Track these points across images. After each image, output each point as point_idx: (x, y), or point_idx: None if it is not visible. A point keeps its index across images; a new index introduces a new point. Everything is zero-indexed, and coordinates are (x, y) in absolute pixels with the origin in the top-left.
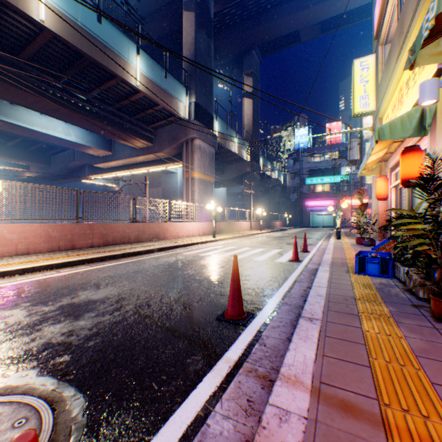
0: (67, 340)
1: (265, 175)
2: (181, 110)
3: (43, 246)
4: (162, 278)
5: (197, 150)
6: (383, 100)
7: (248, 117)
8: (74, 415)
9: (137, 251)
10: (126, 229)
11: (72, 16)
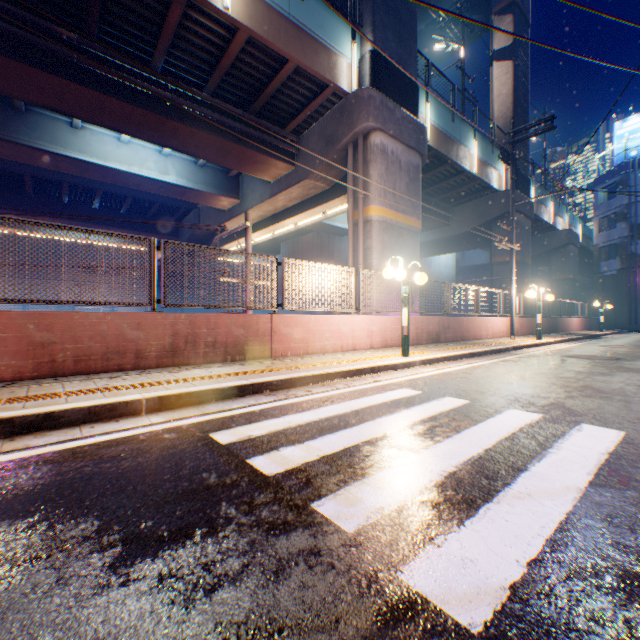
0: None
1: (540, 223)
2: (339, 73)
3: None
4: None
5: (375, 156)
6: None
7: (501, 99)
8: None
9: (32, 416)
10: (128, 330)
11: None
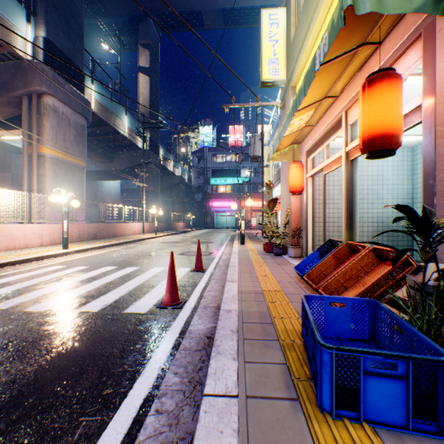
0: None
1: (168, 170)
2: (15, 41)
3: None
4: None
5: (49, 112)
6: (302, 51)
7: (144, 96)
8: None
9: None
10: None
11: None
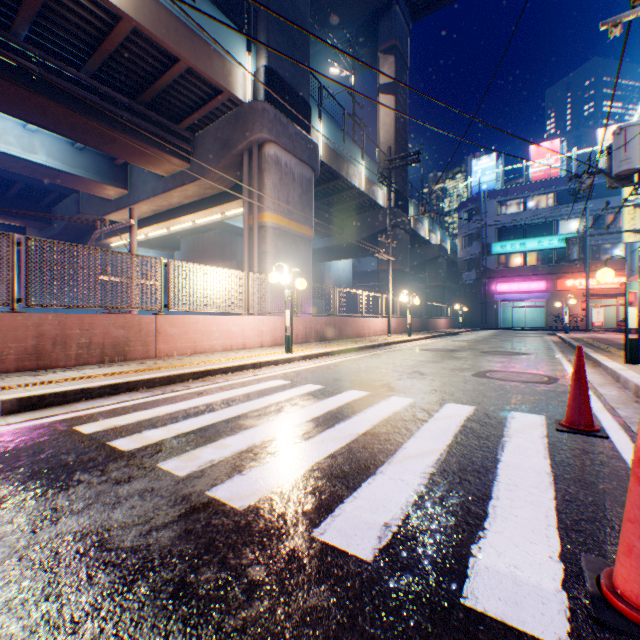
0: None
1: (419, 238)
2: (234, 81)
3: None
4: None
5: (270, 166)
6: None
7: (386, 128)
8: None
9: None
10: None
11: None
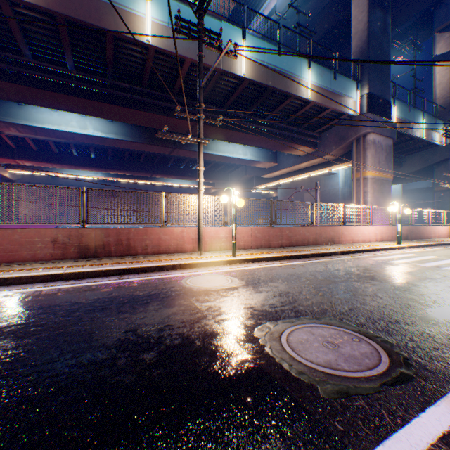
0: (334, 306)
1: None
2: (350, 107)
3: (252, 244)
4: (370, 278)
5: (369, 146)
6: None
7: (441, 86)
8: (389, 346)
9: (322, 253)
10: (305, 232)
11: (261, 61)
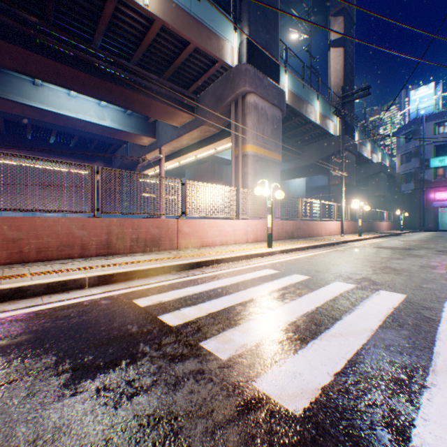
0: None
1: (362, 158)
2: (225, 53)
3: None
4: None
5: (250, 110)
6: None
7: (336, 73)
8: None
9: (7, 290)
10: (76, 230)
11: None
